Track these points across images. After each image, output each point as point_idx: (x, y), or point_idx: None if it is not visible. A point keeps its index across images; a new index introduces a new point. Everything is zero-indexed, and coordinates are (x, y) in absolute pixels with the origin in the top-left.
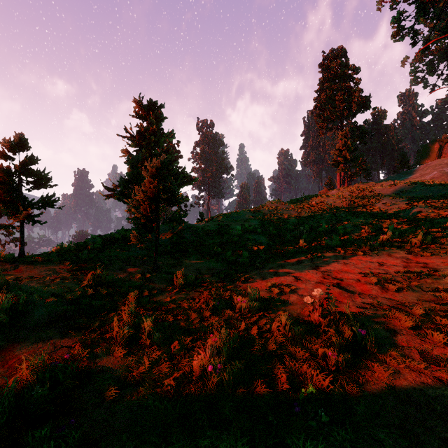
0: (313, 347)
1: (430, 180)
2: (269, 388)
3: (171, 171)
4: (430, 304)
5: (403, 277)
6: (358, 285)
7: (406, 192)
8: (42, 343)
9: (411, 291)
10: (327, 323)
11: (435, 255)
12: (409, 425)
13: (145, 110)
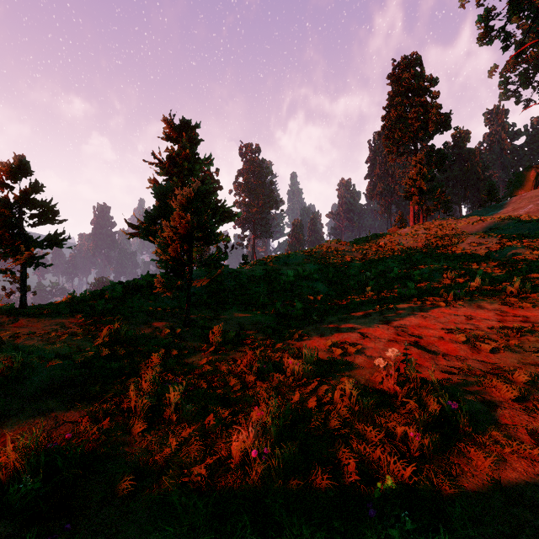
0: (388, 425)
1: (525, 216)
2: (332, 480)
3: (208, 204)
4: (536, 368)
5: (498, 334)
6: (442, 344)
7: (496, 230)
8: (40, 417)
9: (510, 352)
10: (406, 393)
11: (537, 307)
12: (525, 536)
13: (176, 131)
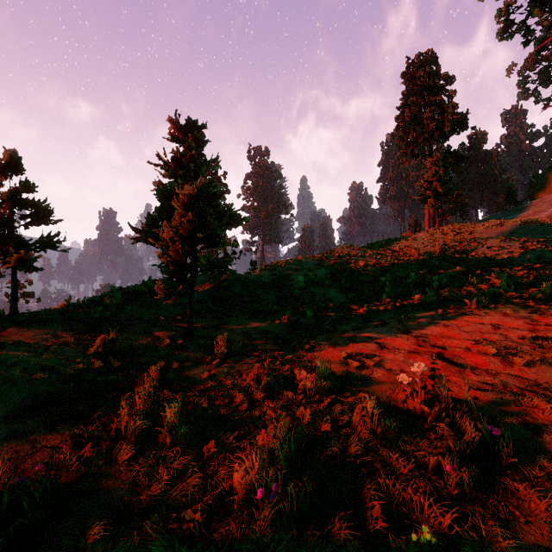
0: (418, 454)
1: (546, 219)
2: (354, 527)
3: (215, 208)
4: None
5: (531, 345)
6: (469, 356)
7: (517, 234)
8: (16, 440)
9: (548, 365)
10: (435, 415)
11: None
12: None
13: (182, 131)
